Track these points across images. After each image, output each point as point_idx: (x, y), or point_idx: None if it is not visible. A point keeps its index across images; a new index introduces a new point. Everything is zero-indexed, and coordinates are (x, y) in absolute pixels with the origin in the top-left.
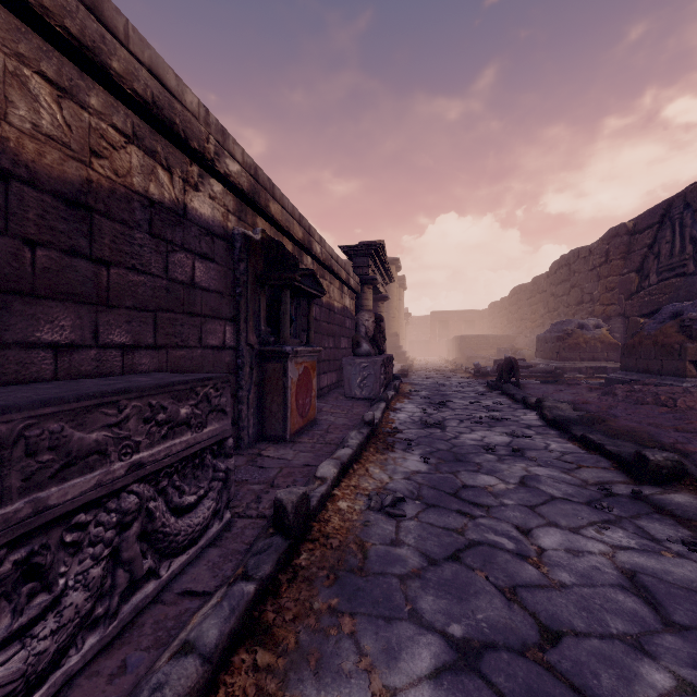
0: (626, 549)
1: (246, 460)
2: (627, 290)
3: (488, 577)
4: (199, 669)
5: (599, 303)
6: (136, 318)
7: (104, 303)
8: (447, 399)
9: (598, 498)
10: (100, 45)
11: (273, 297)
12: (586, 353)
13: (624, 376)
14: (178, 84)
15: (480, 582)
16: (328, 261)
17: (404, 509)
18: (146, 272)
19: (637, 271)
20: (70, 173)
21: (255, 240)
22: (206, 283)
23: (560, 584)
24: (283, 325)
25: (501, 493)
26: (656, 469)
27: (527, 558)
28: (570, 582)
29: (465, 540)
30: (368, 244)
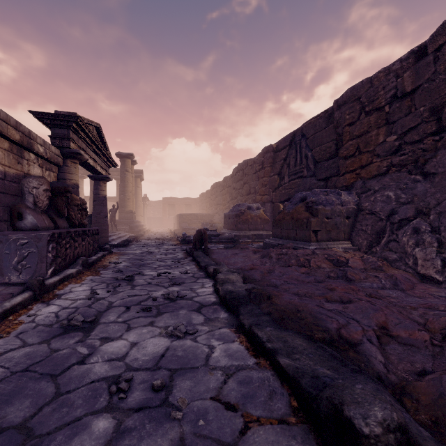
0: None
1: None
2: (273, 186)
3: None
4: None
5: (259, 194)
6: None
7: None
8: (140, 270)
9: None
10: None
11: None
12: (252, 225)
13: (274, 241)
14: None
15: None
16: None
17: None
18: None
19: (278, 174)
20: None
21: None
22: None
23: None
24: None
25: None
26: None
27: None
28: None
29: None
30: (66, 114)
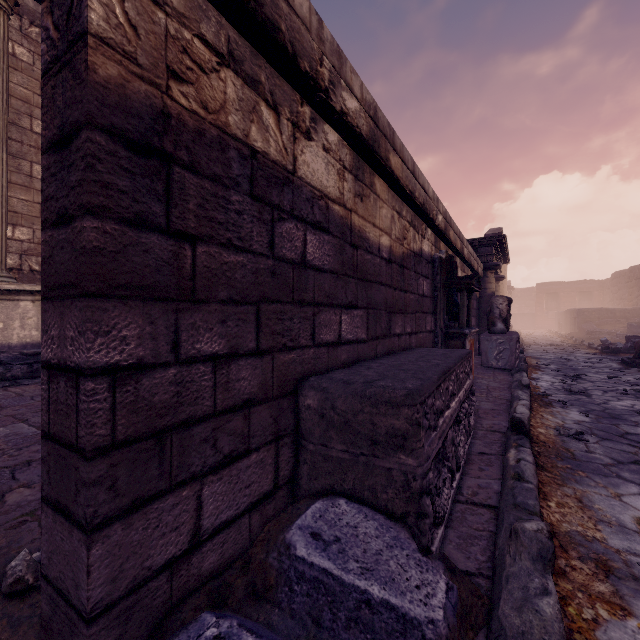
0: None
1: None
2: None
3: None
4: (533, 465)
5: None
6: (411, 318)
7: (405, 312)
8: (580, 373)
9: None
10: (414, 188)
11: (449, 295)
12: None
13: None
14: (427, 186)
15: None
16: (469, 259)
17: (585, 438)
18: (413, 293)
19: None
20: (400, 252)
21: (443, 259)
22: (426, 293)
23: None
24: (462, 315)
25: None
26: None
27: None
28: None
29: (639, 458)
30: (493, 236)
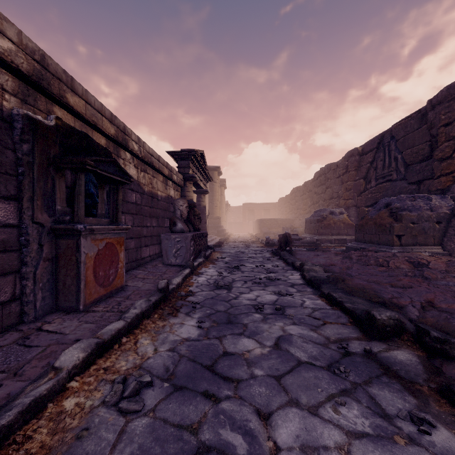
0: (361, 436)
1: (19, 337)
2: (358, 190)
3: None
4: None
5: (342, 198)
6: None
7: None
8: (241, 263)
9: (337, 359)
10: None
11: (75, 181)
12: (334, 230)
13: (357, 245)
14: None
15: None
16: (148, 159)
17: (146, 397)
18: None
19: (364, 178)
20: None
21: (45, 124)
22: None
23: None
24: (77, 205)
25: (255, 361)
26: (382, 327)
27: None
28: None
29: (196, 444)
30: (188, 151)
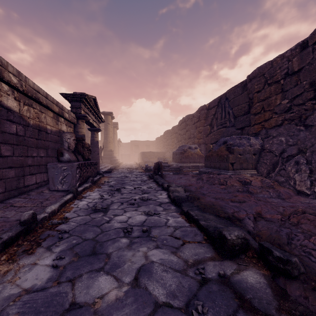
0: None
1: None
2: (206, 133)
3: None
4: None
5: (196, 138)
6: None
7: None
8: (123, 186)
9: (195, 291)
10: None
11: None
12: (191, 159)
13: (206, 170)
14: None
15: None
16: (32, 94)
17: None
18: None
19: (210, 125)
20: None
21: None
22: None
23: None
24: None
25: (106, 313)
26: (232, 247)
27: None
28: None
29: None
30: (79, 94)
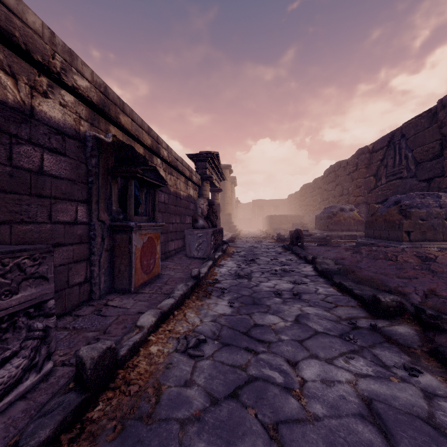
0: (365, 376)
1: (93, 309)
2: (369, 187)
3: (257, 415)
4: None
5: (352, 195)
6: None
7: None
8: (256, 257)
9: (347, 331)
10: None
11: (124, 186)
12: (344, 226)
13: (367, 241)
14: (17, 3)
15: (250, 420)
16: (174, 163)
17: (204, 349)
18: None
19: (374, 176)
20: None
21: (106, 142)
22: (56, 172)
23: (314, 416)
24: (129, 206)
25: (280, 330)
26: (386, 308)
27: (292, 390)
28: (322, 413)
29: (246, 376)
30: (206, 153)
